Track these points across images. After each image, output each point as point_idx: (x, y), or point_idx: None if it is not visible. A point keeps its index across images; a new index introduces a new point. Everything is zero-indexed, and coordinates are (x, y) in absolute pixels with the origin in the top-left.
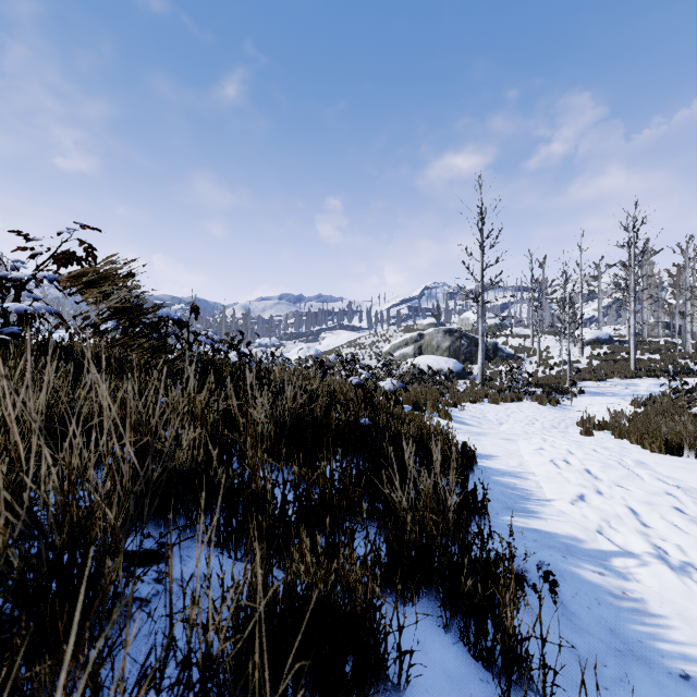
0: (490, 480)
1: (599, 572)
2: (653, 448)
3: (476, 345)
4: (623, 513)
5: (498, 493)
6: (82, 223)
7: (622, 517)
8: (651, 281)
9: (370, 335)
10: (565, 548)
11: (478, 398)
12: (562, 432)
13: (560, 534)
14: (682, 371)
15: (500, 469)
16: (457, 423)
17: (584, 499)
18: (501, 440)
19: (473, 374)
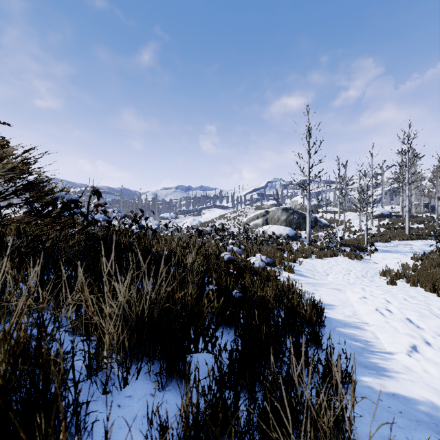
0: (336, 332)
1: None
2: None
3: (303, 218)
4: None
5: (347, 347)
6: None
7: None
8: (415, 177)
9: (234, 212)
10: (431, 421)
11: (308, 255)
12: (372, 281)
13: (417, 399)
14: (439, 236)
15: (341, 320)
16: (298, 275)
17: (421, 353)
18: (333, 290)
19: (301, 237)
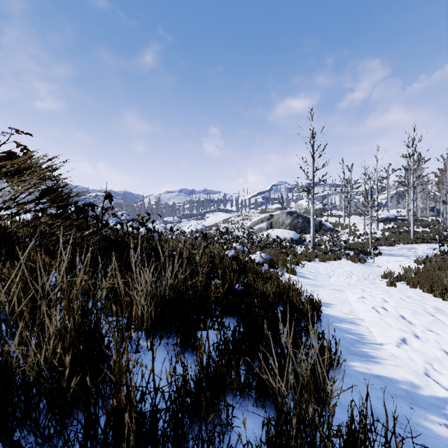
0: (332, 326)
1: (445, 424)
2: (445, 297)
3: (308, 222)
4: (443, 358)
5: (341, 339)
6: (14, 128)
7: (444, 362)
8: (421, 180)
9: (238, 216)
10: (407, 395)
11: (312, 258)
12: (373, 283)
13: (399, 379)
14: (445, 239)
15: (338, 316)
16: (300, 277)
17: (408, 344)
18: (333, 290)
19: (306, 241)
